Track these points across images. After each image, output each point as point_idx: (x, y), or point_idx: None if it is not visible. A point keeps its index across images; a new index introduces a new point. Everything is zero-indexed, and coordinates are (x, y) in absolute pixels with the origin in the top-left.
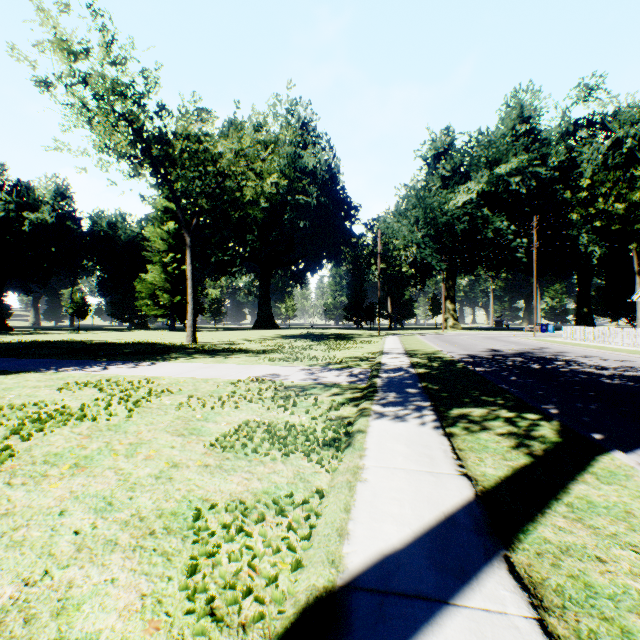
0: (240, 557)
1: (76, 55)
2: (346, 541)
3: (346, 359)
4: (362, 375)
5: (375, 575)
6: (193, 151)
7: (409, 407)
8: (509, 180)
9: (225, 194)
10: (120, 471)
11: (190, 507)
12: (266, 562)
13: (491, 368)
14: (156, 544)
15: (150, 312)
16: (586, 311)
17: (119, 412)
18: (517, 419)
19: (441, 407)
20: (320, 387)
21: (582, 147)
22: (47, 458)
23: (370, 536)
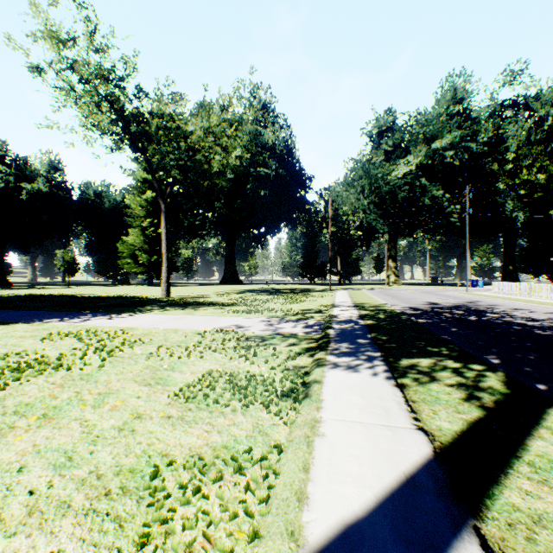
0: (195, 525)
1: (63, 43)
2: (305, 507)
3: (301, 311)
4: (316, 326)
5: (338, 551)
6: (167, 128)
7: (361, 357)
8: (444, 154)
9: (195, 166)
10: (85, 422)
11: (149, 463)
12: (222, 530)
13: (432, 320)
14: (110, 507)
15: (131, 269)
16: (511, 269)
17: (93, 361)
18: (464, 370)
19: (391, 357)
20: (278, 337)
21: (508, 125)
22: (18, 408)
23: (330, 501)
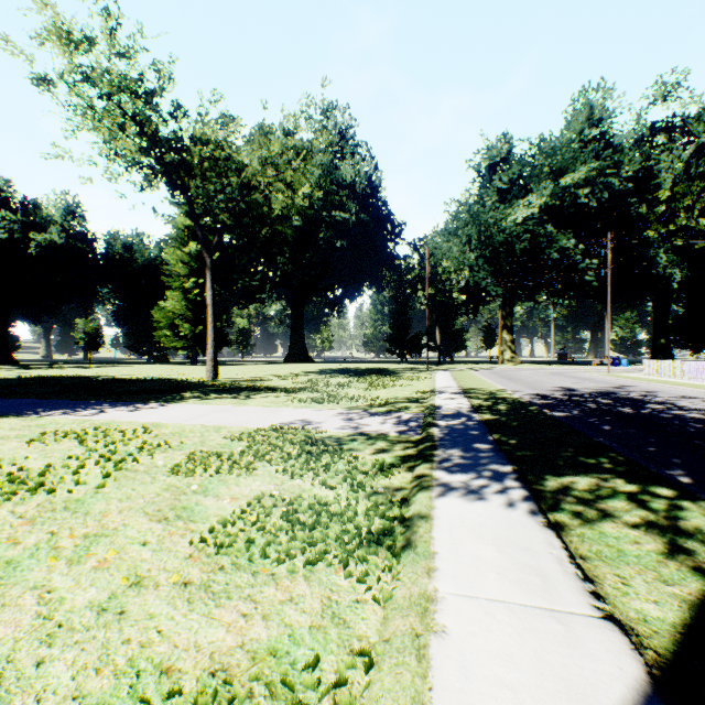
0: None
1: (76, 44)
2: None
3: (391, 400)
4: (413, 422)
5: None
6: (214, 158)
7: (484, 474)
8: (577, 192)
9: (250, 208)
10: (47, 595)
11: (133, 691)
12: None
13: (572, 413)
14: None
15: (169, 344)
16: (664, 342)
17: (91, 478)
18: (645, 496)
19: (529, 474)
20: (361, 440)
21: (660, 154)
22: None
23: None
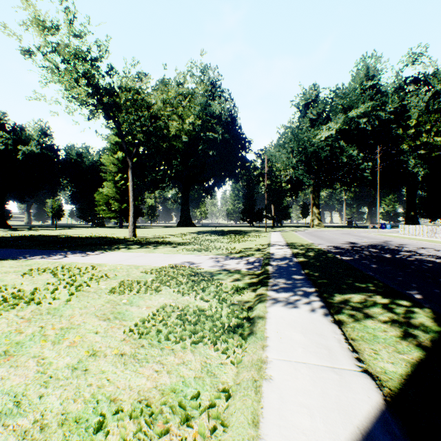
0: None
1: (48, 29)
2: None
3: (243, 249)
4: (256, 263)
5: None
6: (133, 100)
7: (298, 293)
8: (359, 121)
9: (156, 130)
10: (42, 360)
11: (95, 410)
12: None
13: (354, 257)
14: None
15: (105, 215)
16: (413, 214)
17: (62, 296)
18: (393, 305)
19: (325, 293)
20: (224, 273)
21: (410, 97)
22: None
23: None
